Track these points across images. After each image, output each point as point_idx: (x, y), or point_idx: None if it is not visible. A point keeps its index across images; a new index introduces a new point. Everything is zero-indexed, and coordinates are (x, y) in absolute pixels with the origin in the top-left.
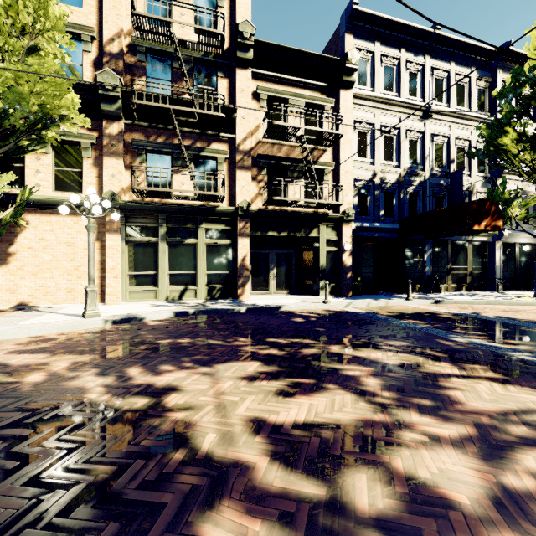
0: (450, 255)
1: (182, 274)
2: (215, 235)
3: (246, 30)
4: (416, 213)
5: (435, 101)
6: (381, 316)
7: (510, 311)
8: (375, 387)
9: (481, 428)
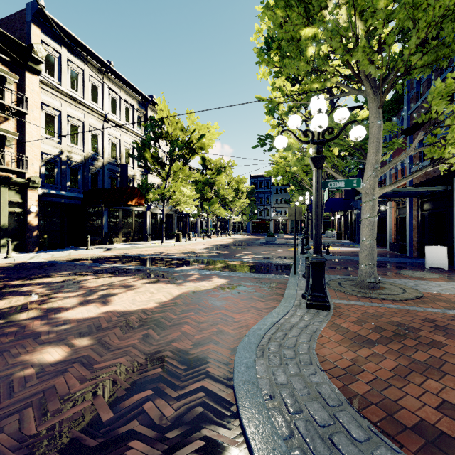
0: (121, 219)
1: None
2: None
3: None
4: (97, 188)
5: (111, 112)
6: (61, 262)
7: (145, 250)
8: (42, 291)
9: (90, 290)
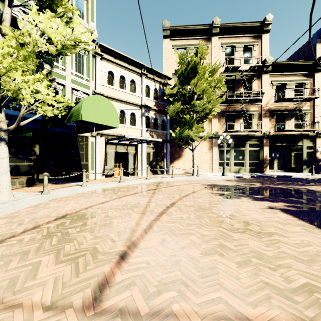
0: None
1: (238, 162)
2: (252, 146)
3: (269, 59)
4: None
5: None
6: None
7: None
8: None
9: None
